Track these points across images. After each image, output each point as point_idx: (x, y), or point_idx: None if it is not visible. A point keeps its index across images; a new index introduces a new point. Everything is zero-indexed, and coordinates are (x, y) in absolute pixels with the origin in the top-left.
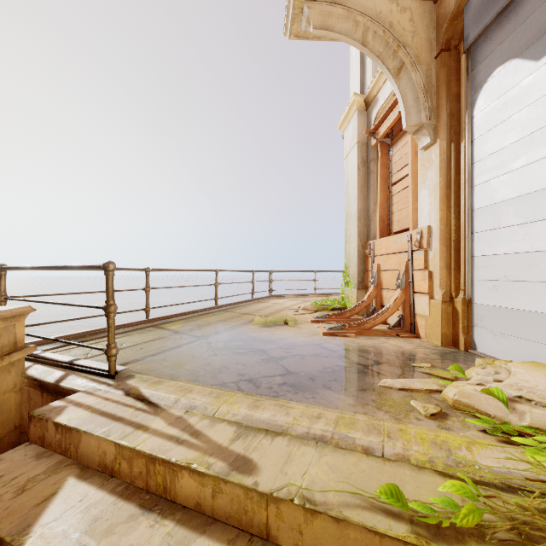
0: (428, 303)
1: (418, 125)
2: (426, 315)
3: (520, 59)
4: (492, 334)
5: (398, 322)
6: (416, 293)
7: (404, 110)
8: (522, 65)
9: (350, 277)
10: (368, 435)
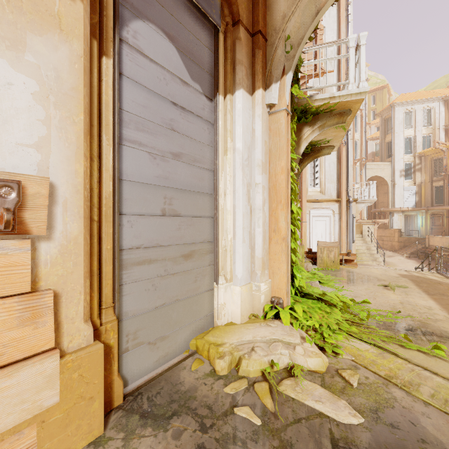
0: (57, 370)
1: None
2: (44, 409)
3: (180, 55)
4: (151, 345)
5: None
6: None
7: None
8: (181, 63)
9: None
10: (430, 376)
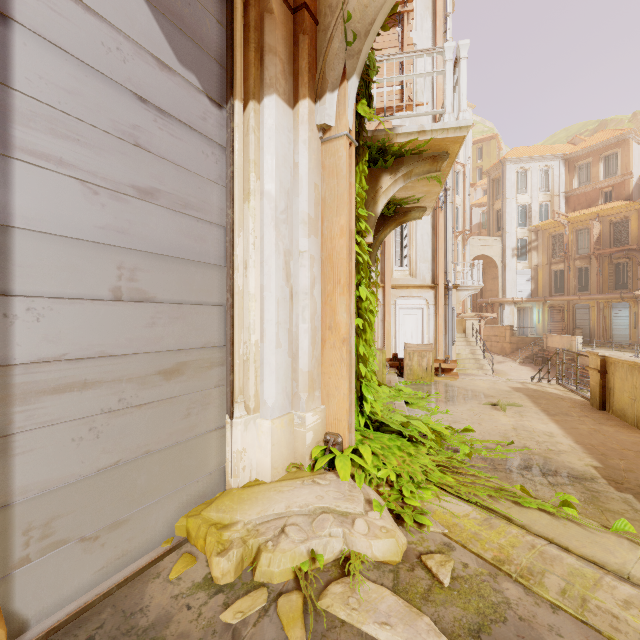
0: None
1: None
2: None
3: (153, 14)
4: (87, 542)
5: None
6: None
7: None
8: (156, 30)
9: None
10: (558, 555)
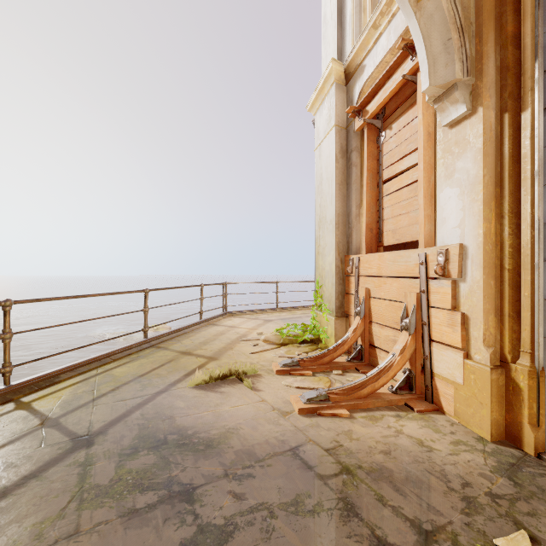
0: (461, 364)
1: (447, 85)
2: (456, 381)
3: None
4: None
5: (405, 381)
6: (436, 343)
7: (427, 59)
8: None
9: (324, 299)
10: None
